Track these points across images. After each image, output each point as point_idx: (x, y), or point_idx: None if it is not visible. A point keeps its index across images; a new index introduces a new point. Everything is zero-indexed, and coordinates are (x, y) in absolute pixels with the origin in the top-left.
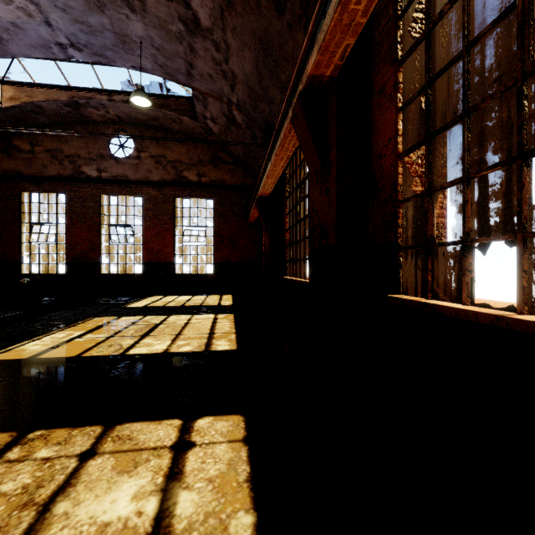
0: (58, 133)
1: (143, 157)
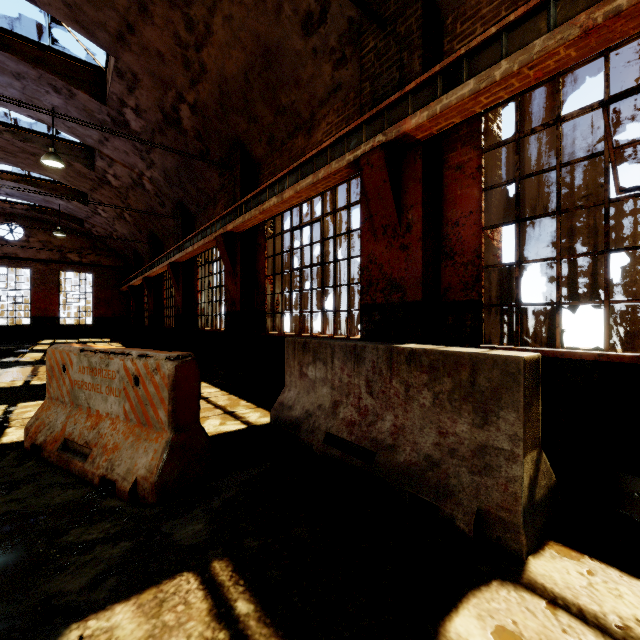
0: (0, 245)
1: (32, 241)
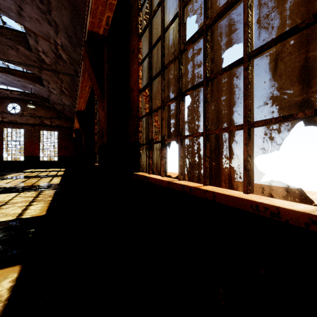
0: None
1: (24, 113)
